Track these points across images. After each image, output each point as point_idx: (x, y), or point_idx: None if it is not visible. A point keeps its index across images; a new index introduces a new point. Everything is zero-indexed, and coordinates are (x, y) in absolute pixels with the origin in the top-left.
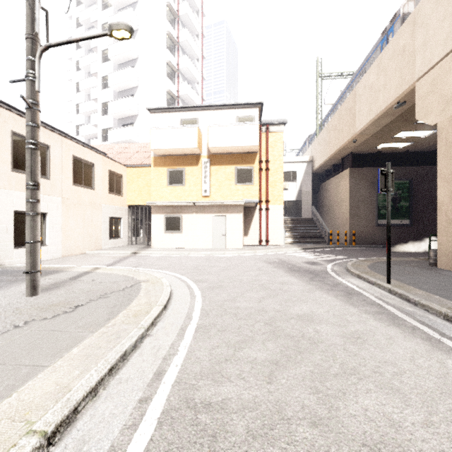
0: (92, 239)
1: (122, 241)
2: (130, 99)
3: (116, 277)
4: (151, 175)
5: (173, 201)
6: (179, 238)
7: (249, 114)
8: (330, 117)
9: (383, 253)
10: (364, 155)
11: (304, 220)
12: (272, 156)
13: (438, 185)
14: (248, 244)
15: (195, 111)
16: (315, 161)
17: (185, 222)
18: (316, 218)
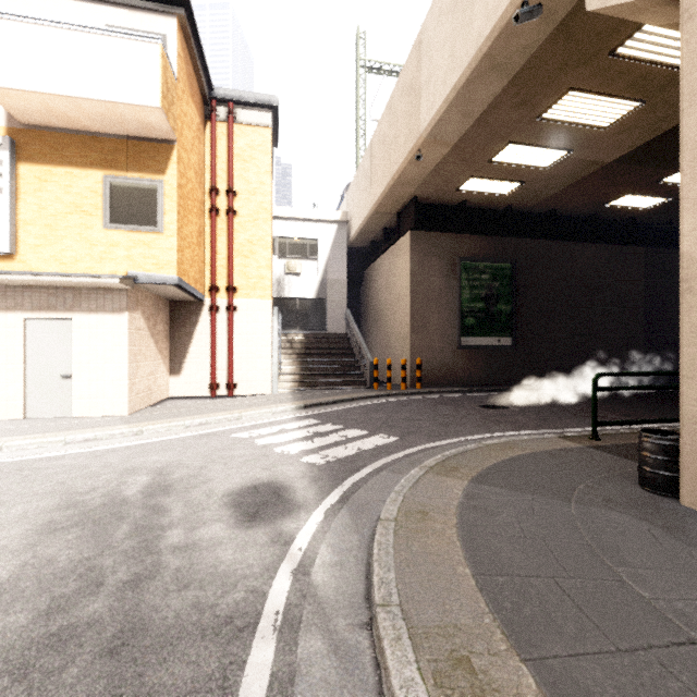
0: None
1: None
2: None
3: None
4: None
5: None
6: None
7: (150, 28)
8: None
9: (478, 411)
10: (437, 206)
11: (329, 337)
12: (245, 181)
13: (688, 198)
14: (181, 393)
15: None
16: (352, 221)
17: None
18: (352, 333)
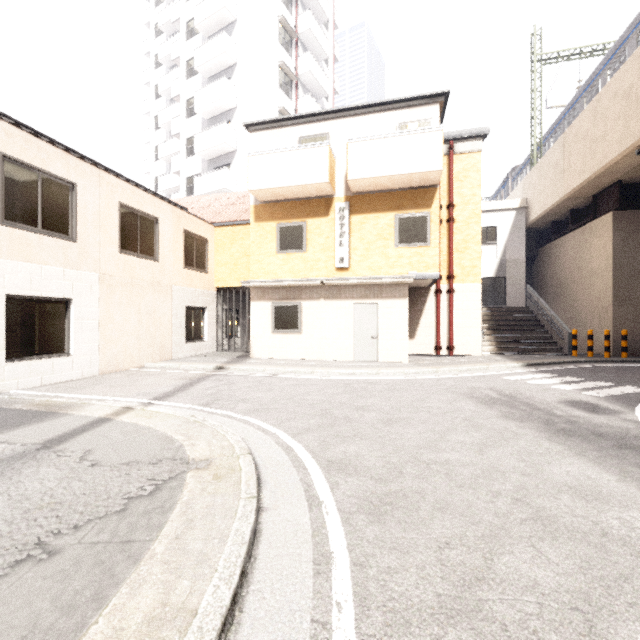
0: (154, 343)
1: (207, 346)
2: (224, 126)
3: (143, 444)
4: (250, 236)
5: (286, 279)
6: (297, 342)
7: (422, 116)
8: (564, 126)
9: None
10: None
11: (512, 311)
12: (460, 196)
13: None
14: (415, 352)
15: (323, 121)
16: (532, 206)
17: (306, 315)
18: (538, 307)
